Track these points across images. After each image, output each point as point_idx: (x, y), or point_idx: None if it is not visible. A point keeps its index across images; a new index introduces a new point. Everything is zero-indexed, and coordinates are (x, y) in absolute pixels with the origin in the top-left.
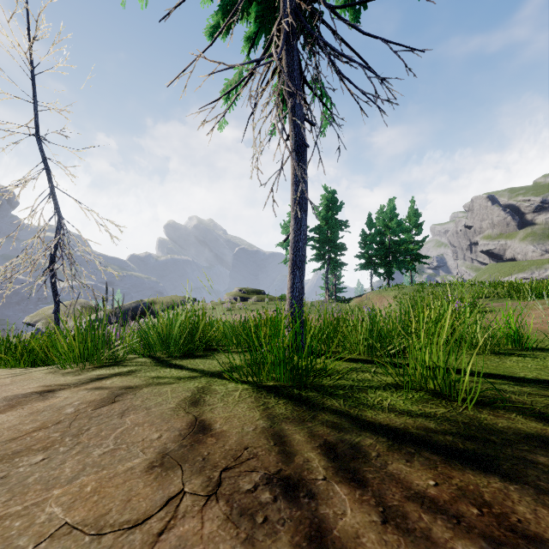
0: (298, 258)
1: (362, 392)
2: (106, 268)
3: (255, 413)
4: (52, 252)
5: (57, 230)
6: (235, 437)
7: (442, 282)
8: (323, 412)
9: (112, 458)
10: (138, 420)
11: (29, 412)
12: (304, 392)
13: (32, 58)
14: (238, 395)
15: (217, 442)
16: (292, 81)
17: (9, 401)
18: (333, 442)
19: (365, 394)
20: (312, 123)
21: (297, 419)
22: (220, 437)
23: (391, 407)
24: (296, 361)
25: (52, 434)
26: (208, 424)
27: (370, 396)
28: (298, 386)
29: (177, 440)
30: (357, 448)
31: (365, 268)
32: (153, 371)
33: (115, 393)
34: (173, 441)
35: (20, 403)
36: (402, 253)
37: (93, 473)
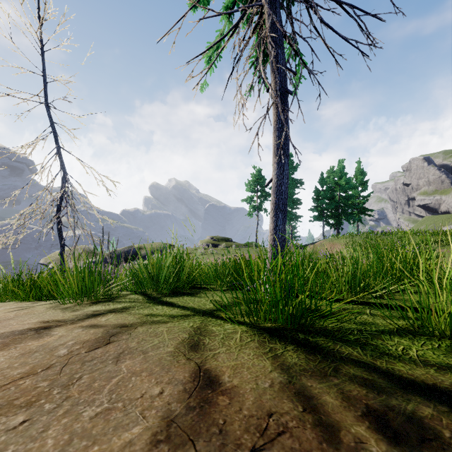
0: (281, 201)
1: (376, 338)
2: (103, 217)
3: (264, 363)
4: (58, 202)
5: (63, 184)
6: (251, 397)
7: (387, 231)
8: (344, 363)
9: (106, 424)
10: (135, 367)
11: (21, 352)
12: (310, 336)
13: (41, 37)
14: (239, 339)
15: (231, 403)
16: (275, 31)
17: (5, 338)
18: (378, 409)
19: (381, 340)
20: (294, 72)
21: (317, 373)
22: (233, 395)
23: (423, 360)
24: (297, 302)
25: (40, 383)
26: (215, 375)
27: (388, 344)
28: (300, 329)
29: (183, 398)
30: (416, 421)
31: (318, 219)
32: (145, 308)
33: (110, 332)
34: (178, 399)
35: (14, 341)
36: (350, 206)
37: (82, 449)
